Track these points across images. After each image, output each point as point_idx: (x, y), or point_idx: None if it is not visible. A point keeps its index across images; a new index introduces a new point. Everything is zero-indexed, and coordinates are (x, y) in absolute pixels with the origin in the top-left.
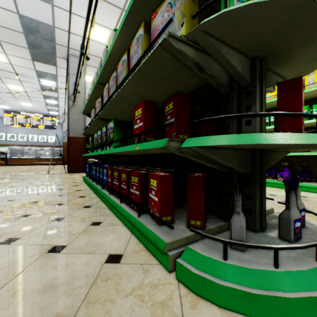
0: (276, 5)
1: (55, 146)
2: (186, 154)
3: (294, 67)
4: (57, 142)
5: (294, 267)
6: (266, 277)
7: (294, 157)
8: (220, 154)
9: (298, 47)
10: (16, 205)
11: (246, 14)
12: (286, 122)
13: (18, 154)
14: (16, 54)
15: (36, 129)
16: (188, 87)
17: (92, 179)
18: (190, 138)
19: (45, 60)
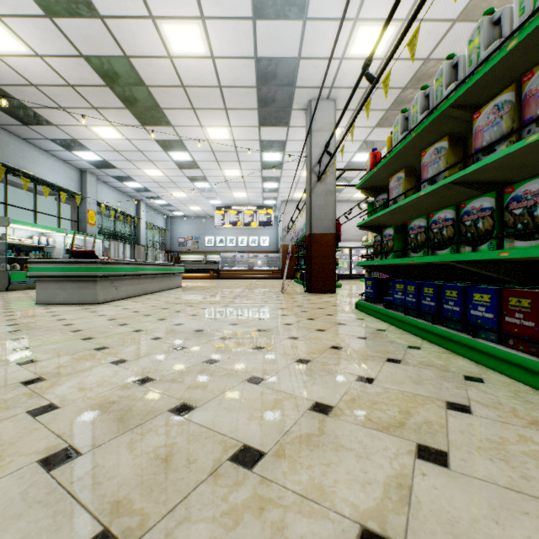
0: None
1: (269, 251)
2: None
3: None
4: (271, 246)
5: None
6: None
7: None
8: None
9: None
10: (315, 350)
11: None
12: None
13: (229, 263)
14: (241, 123)
15: (246, 228)
16: None
17: (404, 309)
18: None
19: (275, 120)
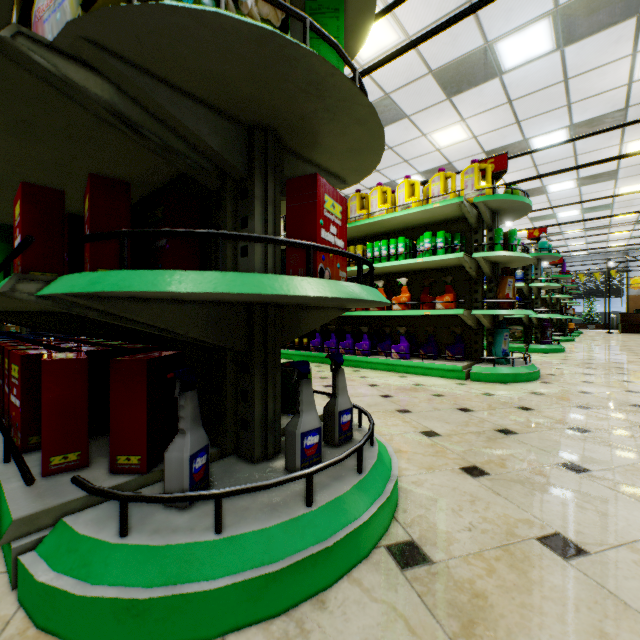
0: (213, 23)
1: None
2: (83, 312)
3: (339, 158)
4: None
5: (256, 524)
6: (186, 558)
7: (418, 318)
8: (149, 311)
9: (317, 120)
10: None
11: (163, 25)
12: (298, 253)
13: None
14: None
15: None
16: (161, 169)
17: None
18: (64, 276)
19: None
